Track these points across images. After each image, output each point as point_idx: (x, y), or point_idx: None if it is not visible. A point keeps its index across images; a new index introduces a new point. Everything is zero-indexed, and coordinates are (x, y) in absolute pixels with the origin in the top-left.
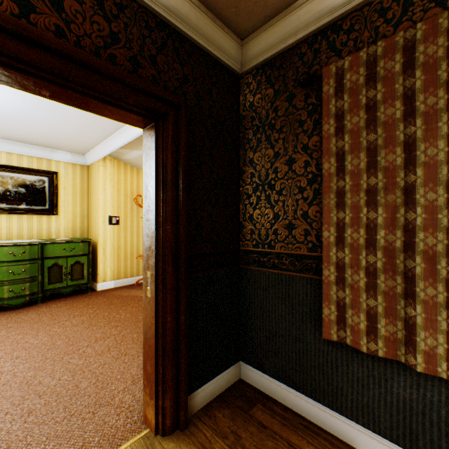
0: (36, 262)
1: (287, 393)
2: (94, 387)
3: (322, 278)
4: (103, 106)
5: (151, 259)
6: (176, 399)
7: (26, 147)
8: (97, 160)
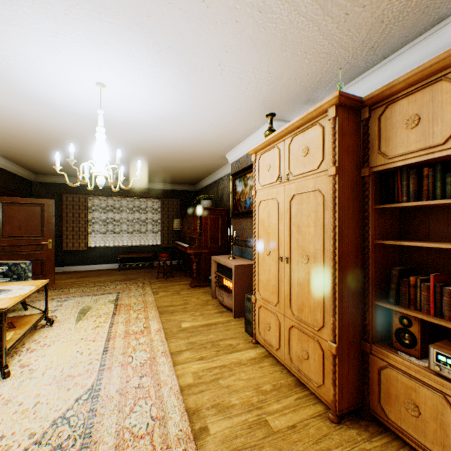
0: None
1: None
2: None
3: (63, 238)
4: None
5: None
6: None
7: None
8: None
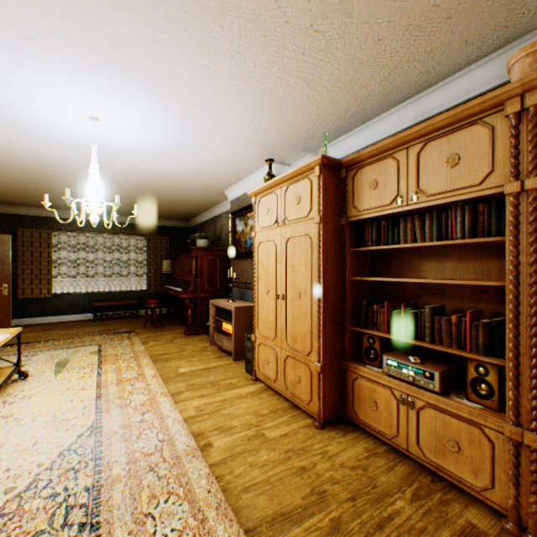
0: None
1: None
2: None
3: (19, 283)
4: None
5: None
6: None
7: None
8: None
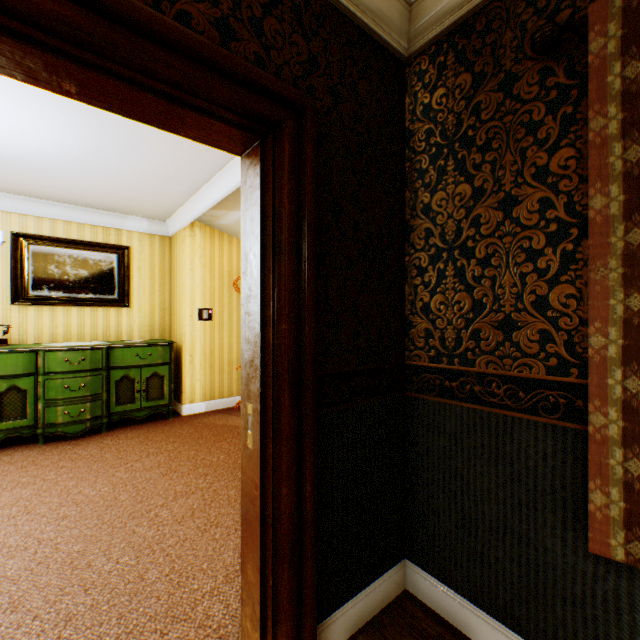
0: (99, 374)
1: (500, 638)
2: (166, 582)
3: (588, 429)
4: (169, 108)
5: (254, 383)
6: (297, 634)
7: (88, 213)
8: (182, 227)
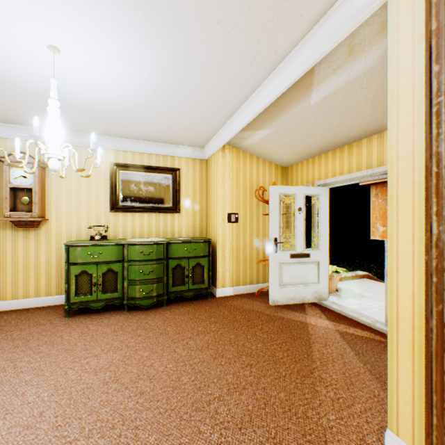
0: (161, 262)
1: None
2: None
3: None
4: None
5: None
6: None
7: (154, 146)
8: (216, 150)
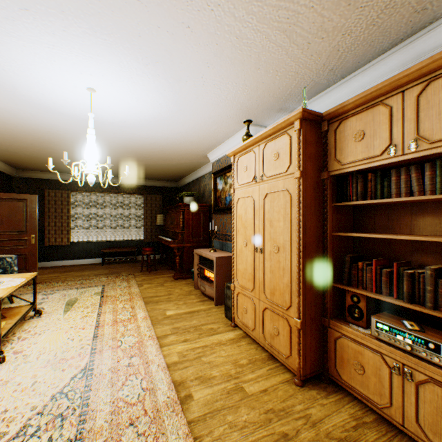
0: None
1: None
2: None
3: (46, 233)
4: None
5: None
6: None
7: None
8: None
